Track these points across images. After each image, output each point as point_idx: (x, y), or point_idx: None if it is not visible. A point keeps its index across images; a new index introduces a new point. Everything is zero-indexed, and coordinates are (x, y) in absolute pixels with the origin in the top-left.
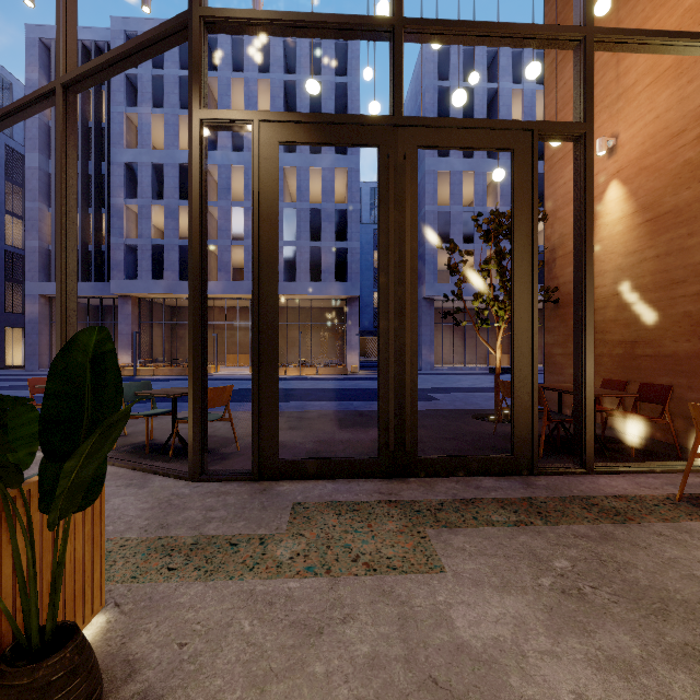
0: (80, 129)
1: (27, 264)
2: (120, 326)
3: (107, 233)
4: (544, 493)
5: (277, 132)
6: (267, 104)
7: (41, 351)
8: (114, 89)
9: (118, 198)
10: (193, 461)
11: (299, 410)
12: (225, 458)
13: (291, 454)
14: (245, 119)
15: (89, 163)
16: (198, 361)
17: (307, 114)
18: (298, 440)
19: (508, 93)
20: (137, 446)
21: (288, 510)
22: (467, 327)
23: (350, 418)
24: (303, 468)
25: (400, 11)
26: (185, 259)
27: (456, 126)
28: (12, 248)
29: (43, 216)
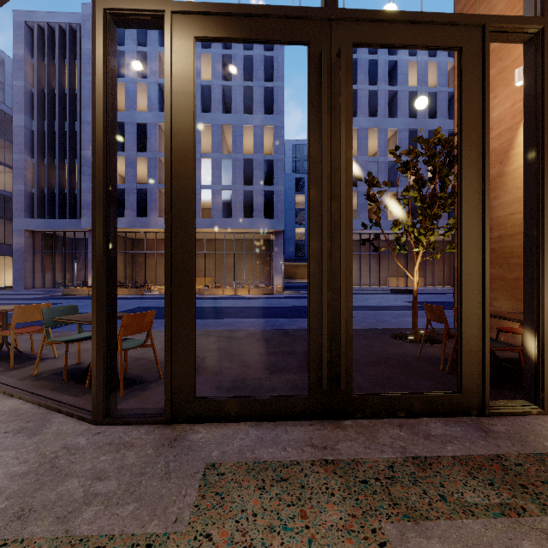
0: (57, 95)
1: (15, 204)
2: (90, 254)
3: (79, 179)
4: (511, 448)
5: (193, 26)
6: (209, 74)
7: (25, 275)
8: (84, 62)
9: (88, 150)
10: (95, 401)
11: (231, 327)
12: (144, 389)
13: (214, 383)
14: (156, 10)
15: (64, 123)
16: (102, 287)
17: (228, 4)
18: (224, 364)
19: (405, 64)
20: (59, 372)
21: (197, 478)
22: (371, 255)
23: (276, 338)
24: (223, 409)
25: None
26: (143, 201)
27: (397, 19)
28: (4, 192)
29: (27, 165)
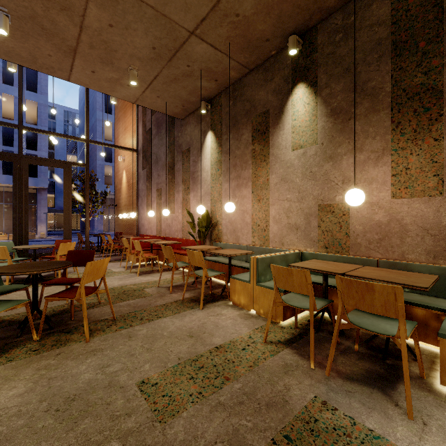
0: None
1: None
2: None
3: None
4: None
5: None
6: None
7: None
8: None
9: None
10: None
11: None
12: None
13: None
14: None
15: None
16: None
17: None
18: None
19: None
20: None
21: None
22: None
23: None
24: None
25: (21, 124)
26: None
27: (43, 160)
28: None
29: None
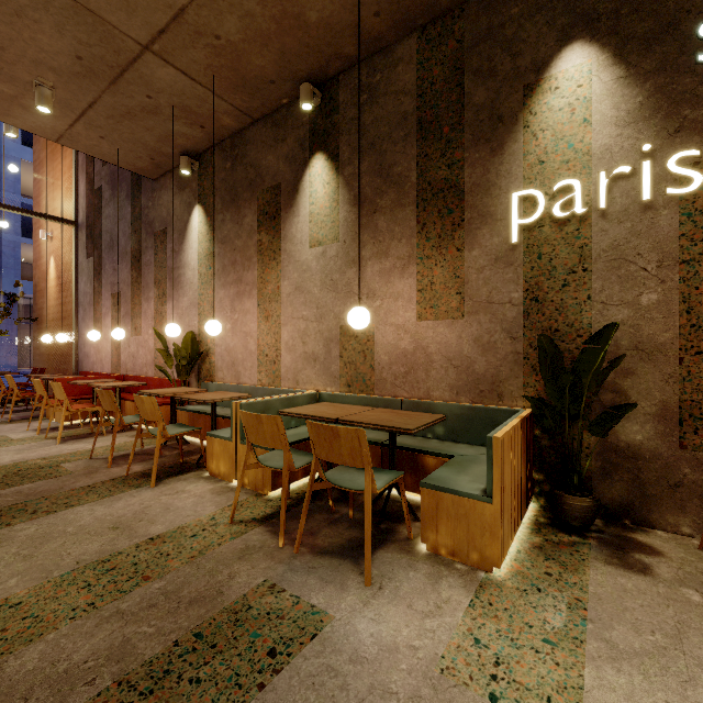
0: None
1: None
2: None
3: None
4: None
5: None
6: None
7: None
8: None
9: None
10: None
11: None
12: None
13: None
14: None
15: None
16: None
17: None
18: None
19: None
20: None
21: None
22: None
23: None
24: None
25: None
26: None
27: None
28: None
29: None
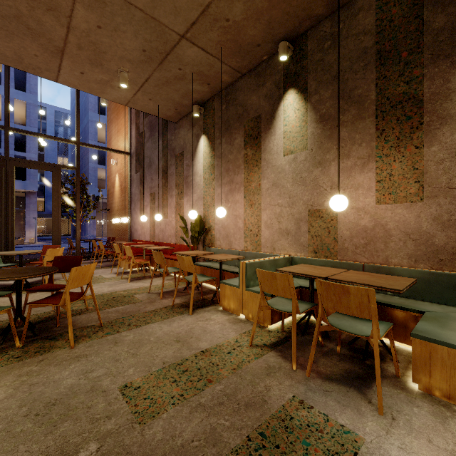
0: None
1: None
2: None
3: None
4: None
5: None
6: None
7: None
8: None
9: None
10: None
11: None
12: None
13: None
14: None
15: None
16: None
17: None
18: None
19: None
20: None
21: None
22: None
23: None
24: None
25: (8, 125)
26: None
27: (30, 162)
28: None
29: None
